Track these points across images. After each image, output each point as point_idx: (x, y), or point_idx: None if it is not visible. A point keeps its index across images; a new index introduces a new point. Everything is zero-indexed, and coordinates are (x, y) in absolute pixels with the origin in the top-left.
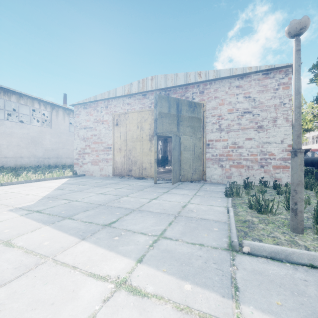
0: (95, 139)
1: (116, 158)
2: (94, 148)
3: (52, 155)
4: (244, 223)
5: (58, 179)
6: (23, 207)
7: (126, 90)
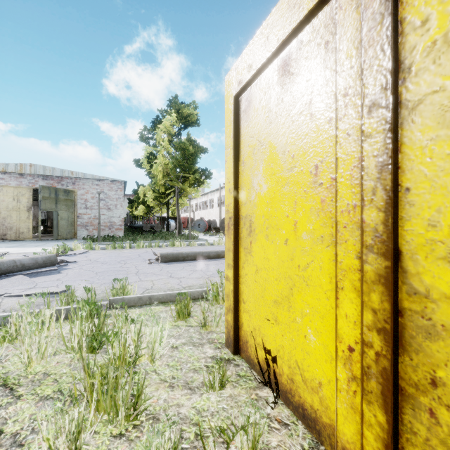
0: None
1: None
2: None
3: None
4: None
5: None
6: None
7: (1, 167)
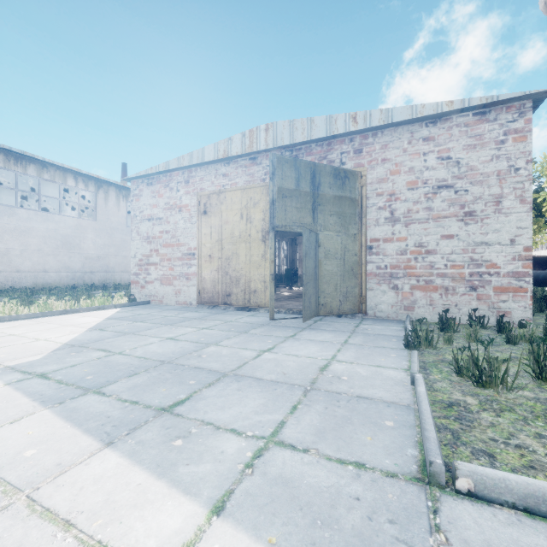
0: (167, 239)
1: (204, 273)
2: (165, 254)
3: (98, 267)
4: (449, 410)
5: (101, 310)
6: (18, 366)
7: (222, 150)
